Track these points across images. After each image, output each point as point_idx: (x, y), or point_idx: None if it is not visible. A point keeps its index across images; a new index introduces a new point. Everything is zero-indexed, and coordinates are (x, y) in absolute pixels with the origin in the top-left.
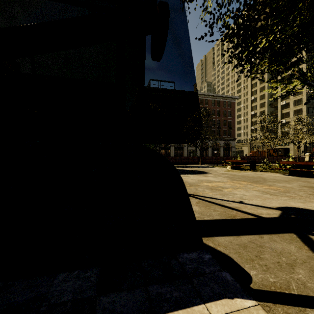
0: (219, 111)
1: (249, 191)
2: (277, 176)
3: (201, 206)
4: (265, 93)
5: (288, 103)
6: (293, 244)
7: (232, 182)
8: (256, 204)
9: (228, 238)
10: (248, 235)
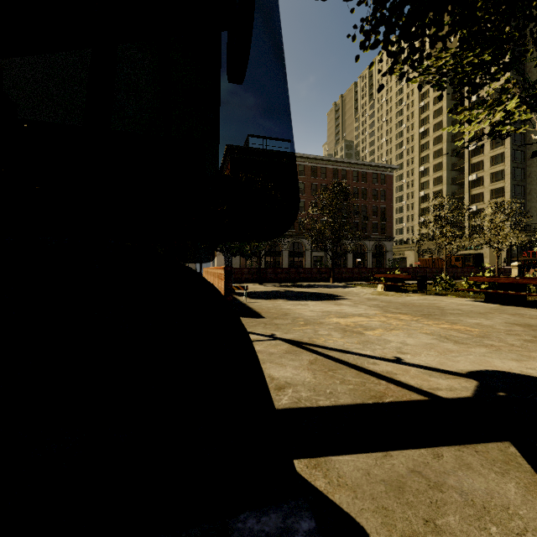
0: (365, 190)
1: (414, 335)
2: (465, 303)
3: (318, 372)
4: (443, 161)
5: (481, 178)
6: (512, 477)
7: (385, 316)
8: (428, 364)
9: (363, 461)
10: (408, 451)
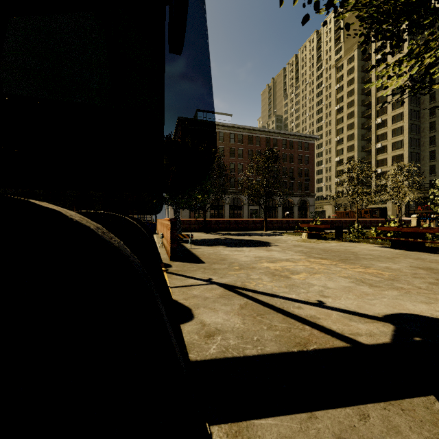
0: (292, 155)
1: (334, 279)
2: (375, 249)
3: (247, 317)
4: (355, 133)
5: (385, 146)
6: None
7: (308, 260)
8: (347, 308)
9: (287, 426)
10: (333, 411)
